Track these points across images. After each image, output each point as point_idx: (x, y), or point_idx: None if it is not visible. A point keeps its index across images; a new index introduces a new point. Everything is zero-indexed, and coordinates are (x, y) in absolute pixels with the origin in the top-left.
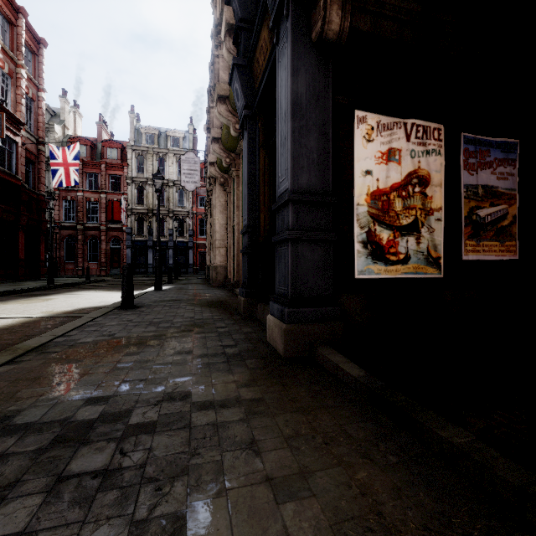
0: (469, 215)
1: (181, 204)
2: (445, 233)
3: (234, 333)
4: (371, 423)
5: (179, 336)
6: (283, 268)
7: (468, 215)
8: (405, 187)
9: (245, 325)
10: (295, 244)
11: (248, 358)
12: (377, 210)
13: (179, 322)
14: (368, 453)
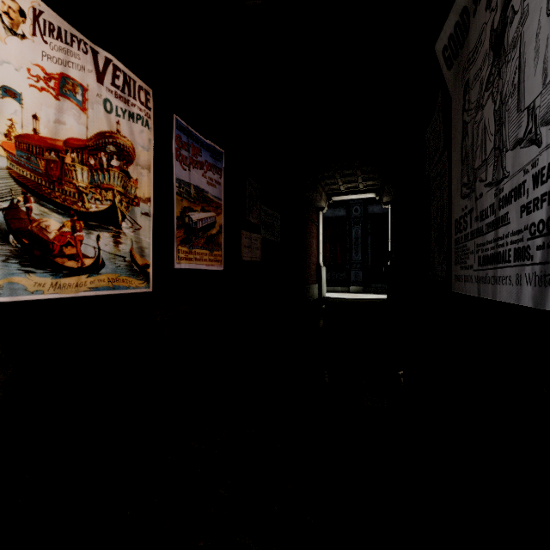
0: (182, 216)
1: None
2: (155, 233)
3: None
4: None
5: None
6: None
7: (181, 216)
8: (95, 152)
9: None
10: None
11: None
12: (34, 173)
13: None
14: None
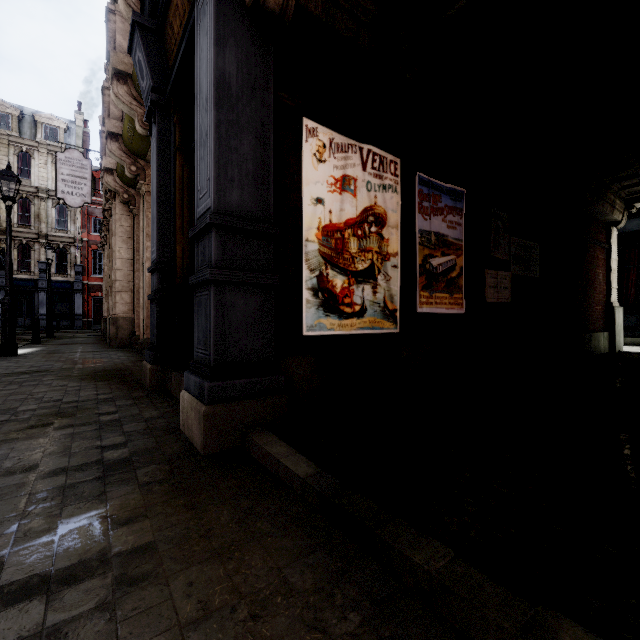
0: (423, 264)
1: (61, 227)
2: (401, 282)
3: (128, 422)
4: (323, 553)
5: (20, 437)
6: (204, 323)
7: (423, 264)
8: (361, 224)
9: (150, 406)
10: (220, 288)
11: (142, 466)
12: (330, 250)
13: (30, 410)
14: (319, 618)
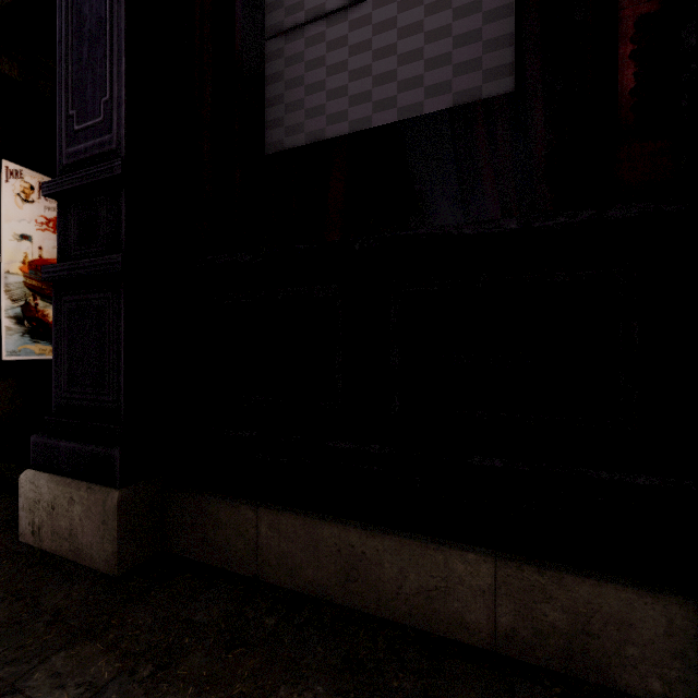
0: None
1: None
2: None
3: None
4: None
5: None
6: None
7: None
8: None
9: None
10: None
11: None
12: (40, 282)
13: None
14: None
